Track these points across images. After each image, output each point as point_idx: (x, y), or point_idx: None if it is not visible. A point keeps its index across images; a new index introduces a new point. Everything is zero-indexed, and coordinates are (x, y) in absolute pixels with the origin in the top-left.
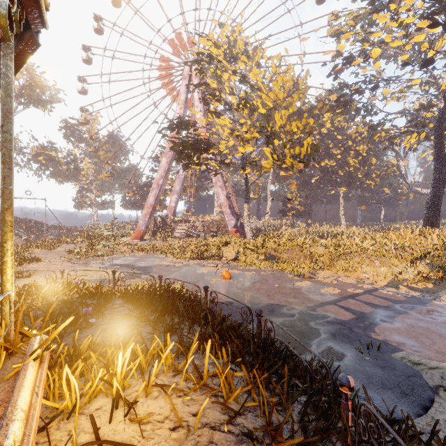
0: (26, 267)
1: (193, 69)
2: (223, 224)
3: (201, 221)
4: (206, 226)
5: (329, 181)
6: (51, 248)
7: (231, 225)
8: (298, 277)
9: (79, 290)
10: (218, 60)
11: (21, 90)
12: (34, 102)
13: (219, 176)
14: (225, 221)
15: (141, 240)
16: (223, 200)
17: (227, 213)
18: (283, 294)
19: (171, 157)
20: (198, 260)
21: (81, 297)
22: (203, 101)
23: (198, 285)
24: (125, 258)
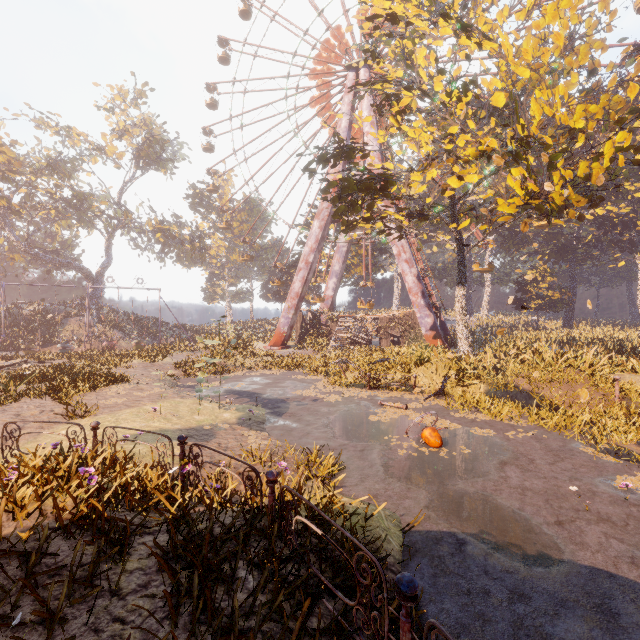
0: (98, 394)
1: (361, 75)
2: (411, 324)
3: (374, 319)
4: (382, 327)
5: (617, 243)
6: (155, 359)
7: (426, 325)
8: (613, 457)
9: (75, 500)
10: (407, 23)
11: (140, 150)
12: (154, 164)
13: (405, 243)
14: (414, 318)
15: (283, 348)
16: (411, 283)
17: (419, 305)
18: (606, 523)
19: (326, 218)
20: (369, 389)
21: (38, 549)
22: (379, 109)
23: (370, 459)
24: (251, 378)
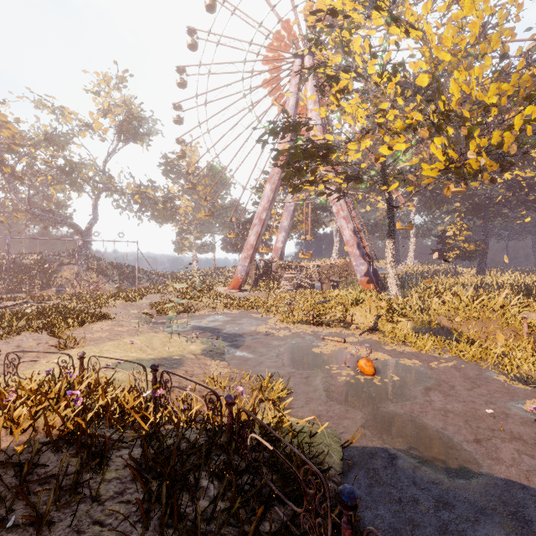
0: (86, 329)
1: (305, 61)
2: (348, 271)
3: (317, 267)
4: (324, 274)
5: (523, 202)
6: (133, 300)
7: (361, 272)
8: (523, 384)
9: (63, 418)
10: (345, 16)
11: (122, 126)
12: (132, 137)
13: (343, 203)
14: (351, 266)
15: (240, 291)
16: (348, 236)
17: (354, 255)
18: (518, 441)
19: (276, 182)
20: (313, 326)
21: (30, 460)
22: (321, 89)
23: (314, 385)
24: (214, 316)
